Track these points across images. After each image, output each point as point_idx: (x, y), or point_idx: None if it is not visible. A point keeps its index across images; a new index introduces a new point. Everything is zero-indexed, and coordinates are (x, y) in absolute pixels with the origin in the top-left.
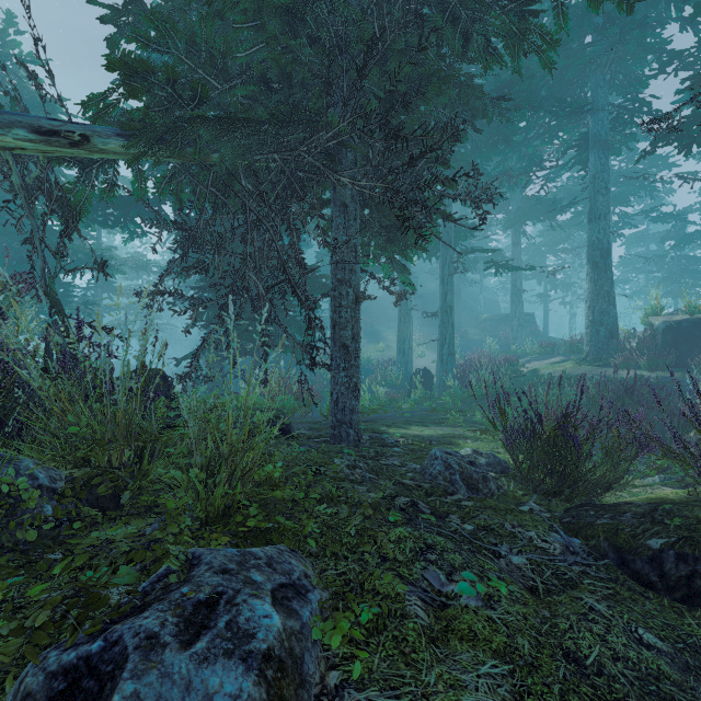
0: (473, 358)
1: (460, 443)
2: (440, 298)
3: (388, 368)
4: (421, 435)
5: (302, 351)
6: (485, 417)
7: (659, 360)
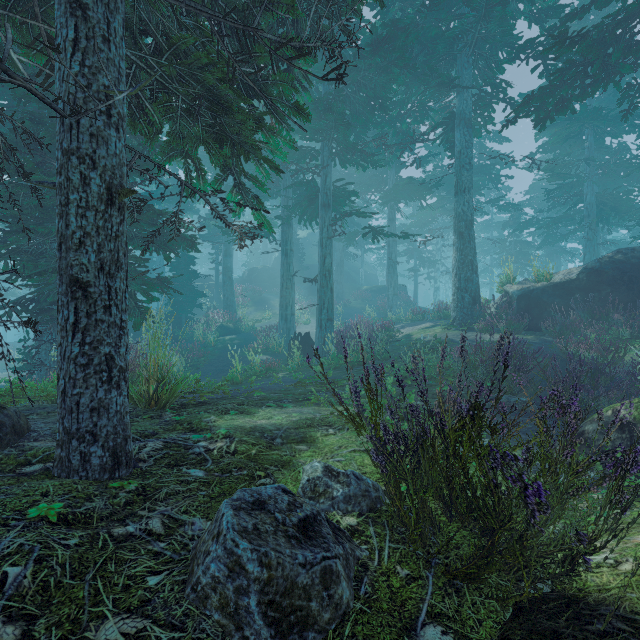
0: (353, 324)
1: (318, 437)
2: (319, 262)
3: (270, 335)
4: (263, 428)
5: None
6: (342, 414)
7: (516, 324)
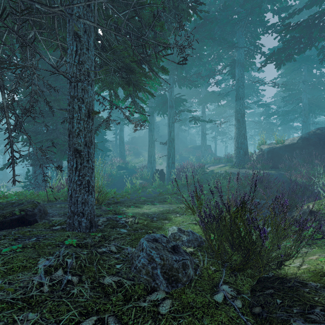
0: (184, 165)
1: (172, 217)
2: (168, 134)
3: (143, 170)
4: (147, 213)
5: (42, 154)
6: (186, 205)
7: (266, 165)
